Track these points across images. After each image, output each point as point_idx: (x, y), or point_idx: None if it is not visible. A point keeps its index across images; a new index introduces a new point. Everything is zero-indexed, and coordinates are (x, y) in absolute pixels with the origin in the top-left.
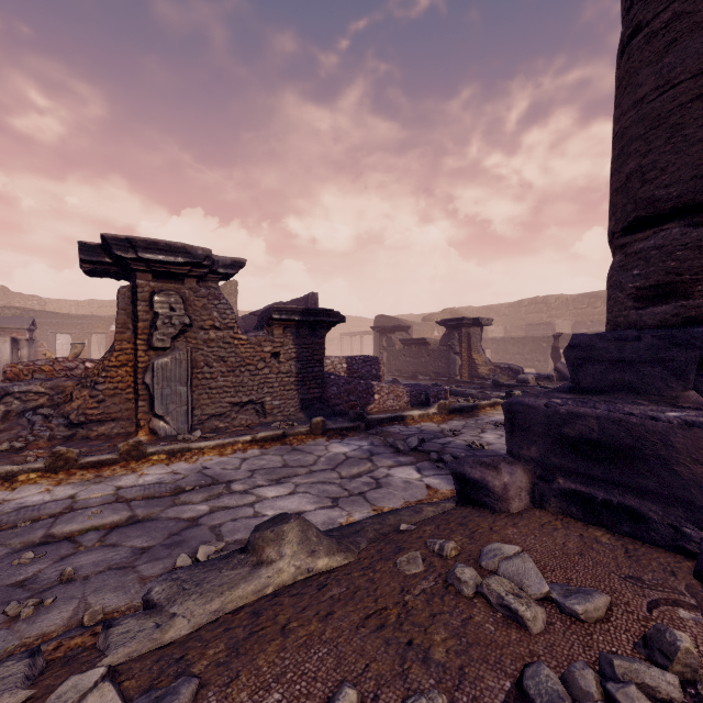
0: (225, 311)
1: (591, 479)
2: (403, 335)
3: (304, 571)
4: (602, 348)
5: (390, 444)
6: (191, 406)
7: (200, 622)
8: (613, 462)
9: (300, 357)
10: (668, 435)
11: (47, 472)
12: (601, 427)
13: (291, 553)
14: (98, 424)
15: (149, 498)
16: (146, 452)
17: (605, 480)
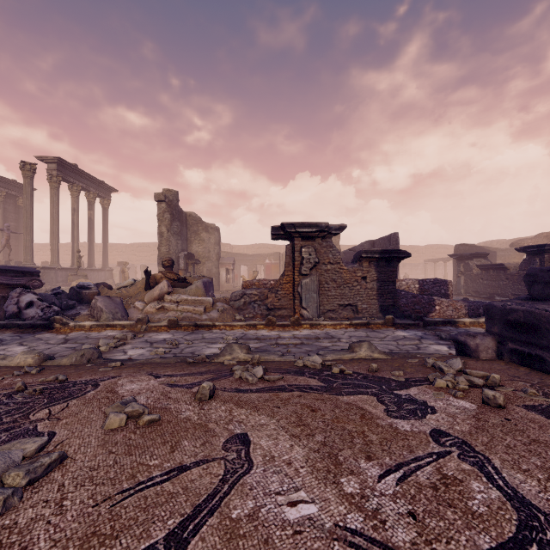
0: (335, 254)
1: (522, 342)
2: (481, 261)
3: (369, 356)
4: (541, 276)
5: (437, 334)
6: (318, 304)
7: (335, 358)
8: (529, 333)
9: (379, 279)
10: None
11: (266, 326)
12: (524, 316)
13: (364, 350)
14: (278, 310)
15: (306, 339)
16: (301, 323)
17: (528, 343)
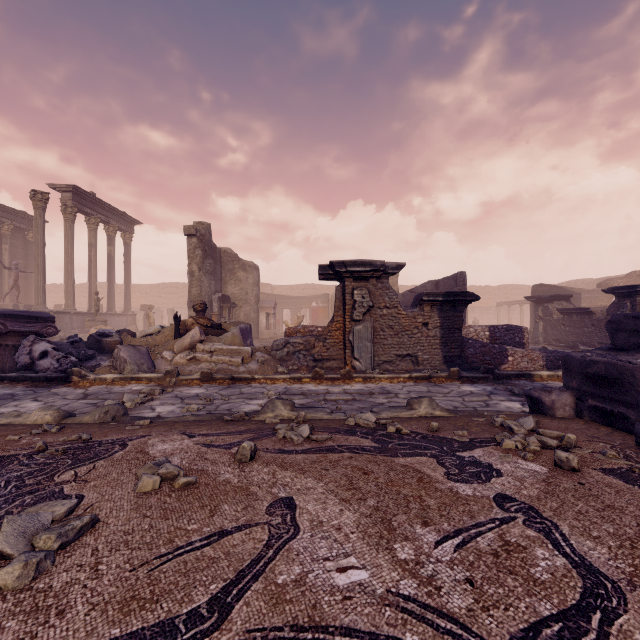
0: (392, 297)
1: (604, 399)
2: (563, 304)
3: (429, 414)
4: (626, 323)
5: (509, 390)
6: (373, 355)
7: (390, 416)
8: (612, 388)
9: (443, 326)
10: (634, 371)
11: (312, 379)
12: (606, 368)
13: (424, 407)
14: (326, 361)
15: (359, 394)
16: (353, 376)
17: (610, 399)
